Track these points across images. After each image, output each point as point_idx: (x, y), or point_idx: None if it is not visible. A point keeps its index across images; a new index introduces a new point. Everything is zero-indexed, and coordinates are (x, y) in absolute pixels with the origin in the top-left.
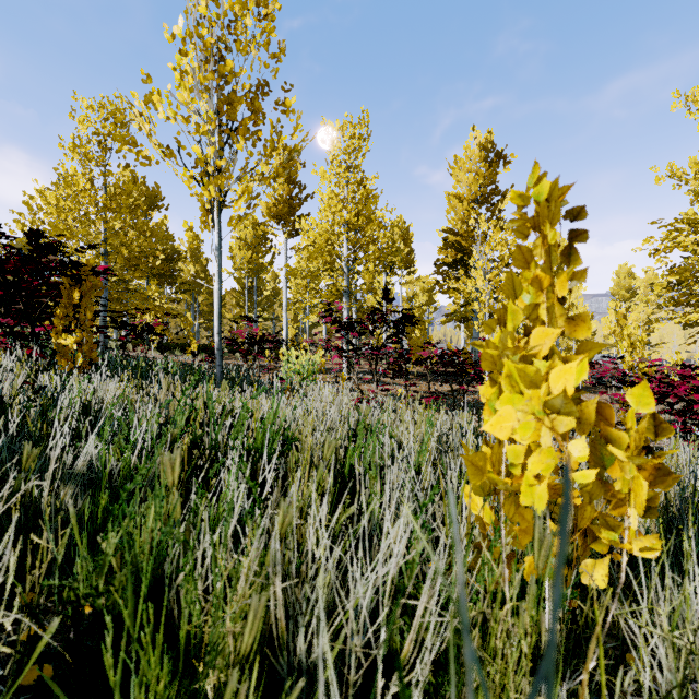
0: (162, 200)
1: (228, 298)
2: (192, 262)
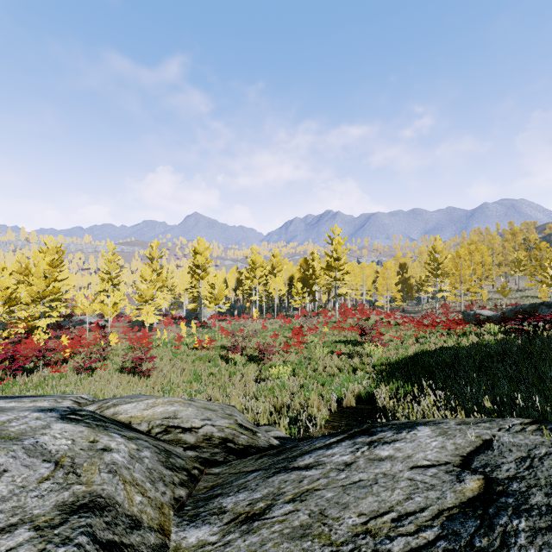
0: None
1: None
2: None
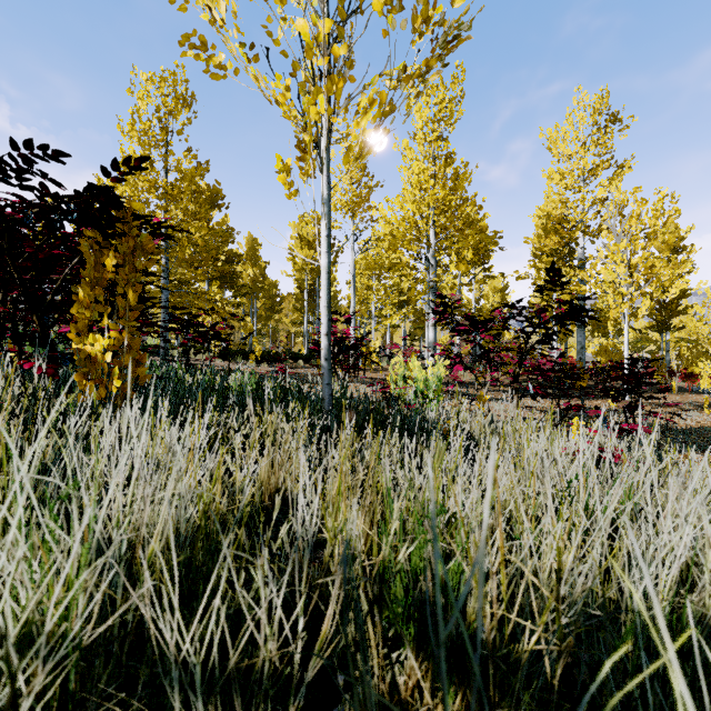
0: (222, 198)
1: (284, 303)
2: (251, 266)
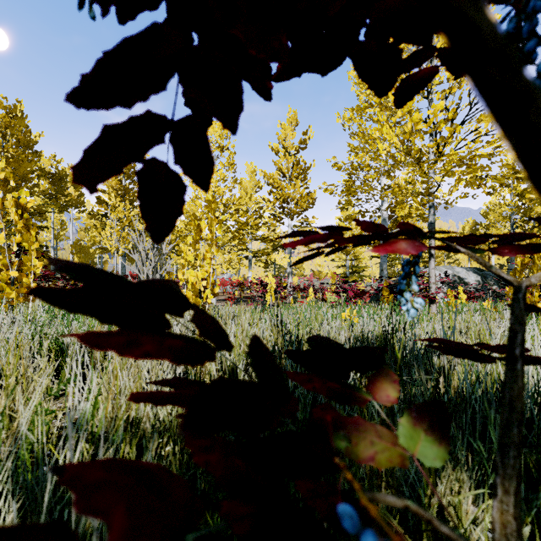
0: None
1: None
2: None
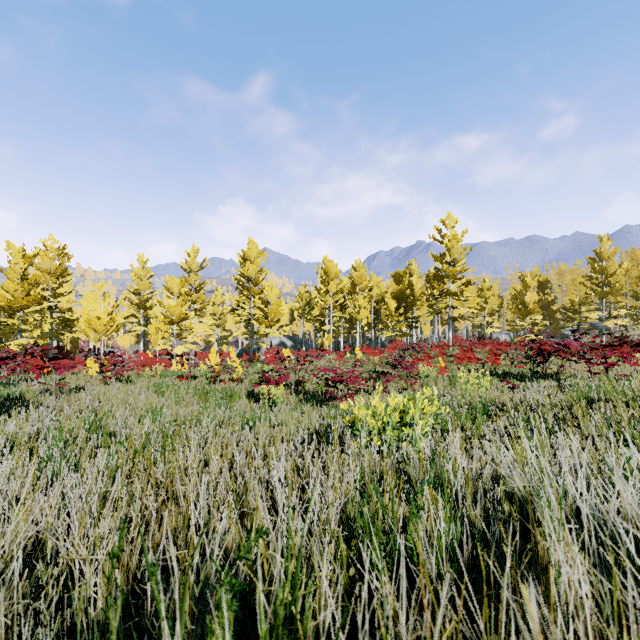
0: None
1: None
2: None
